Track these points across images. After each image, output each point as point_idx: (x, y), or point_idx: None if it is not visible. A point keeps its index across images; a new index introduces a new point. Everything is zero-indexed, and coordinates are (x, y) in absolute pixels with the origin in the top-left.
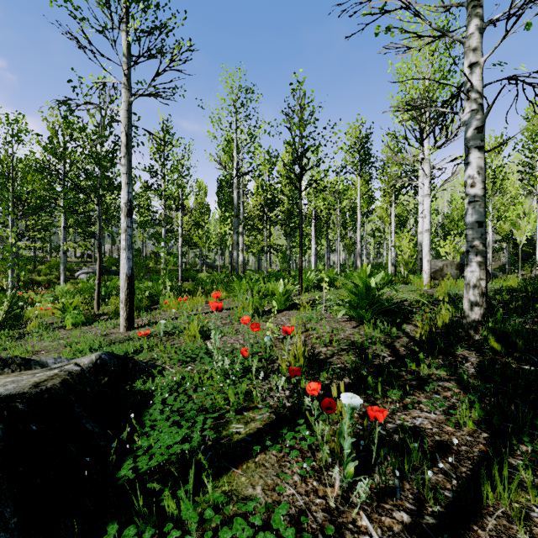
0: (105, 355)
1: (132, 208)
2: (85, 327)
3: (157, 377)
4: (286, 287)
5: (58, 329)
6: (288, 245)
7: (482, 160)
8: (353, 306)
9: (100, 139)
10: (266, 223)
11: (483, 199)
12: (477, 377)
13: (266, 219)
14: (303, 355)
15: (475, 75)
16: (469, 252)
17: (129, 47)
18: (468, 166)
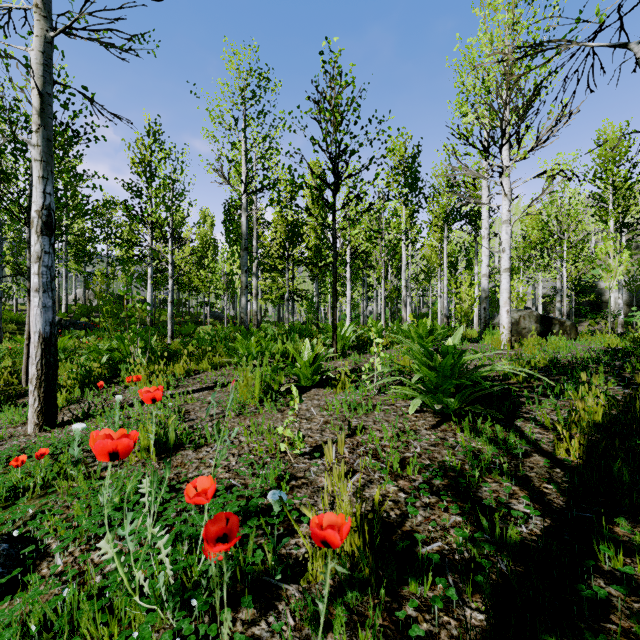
0: None
1: (52, 221)
2: None
3: None
4: (314, 353)
5: None
6: (316, 290)
7: None
8: (429, 389)
9: (25, 120)
10: (287, 261)
11: None
12: None
13: (288, 257)
14: (360, 535)
15: None
16: None
17: None
18: None
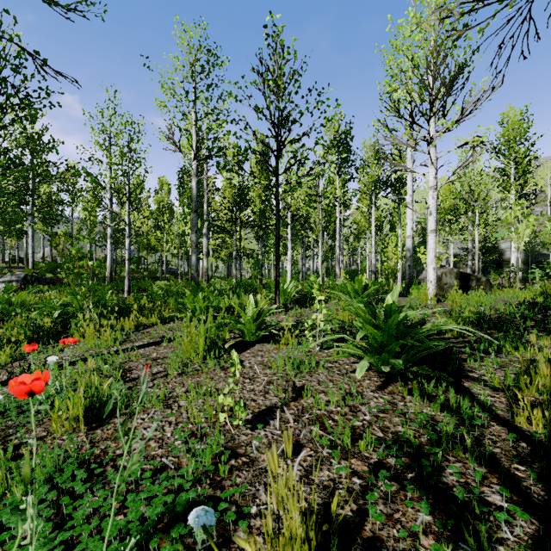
0: None
1: None
2: None
3: None
4: (258, 309)
5: None
6: (261, 249)
7: None
8: (375, 348)
9: None
10: (235, 224)
11: None
12: None
13: (236, 220)
14: None
15: None
16: None
17: None
18: None
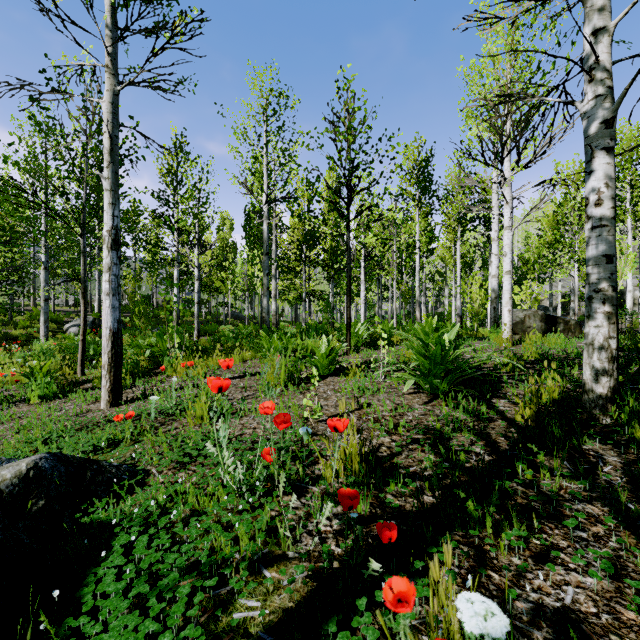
0: (46, 460)
1: (119, 238)
2: (56, 401)
3: (128, 497)
4: (330, 346)
5: (19, 404)
6: (332, 291)
7: (612, 167)
8: (423, 373)
9: (83, 148)
10: (304, 264)
11: (614, 223)
12: (632, 495)
13: (305, 259)
14: (359, 455)
15: (601, 45)
16: (593, 299)
17: (113, 15)
18: (591, 176)
